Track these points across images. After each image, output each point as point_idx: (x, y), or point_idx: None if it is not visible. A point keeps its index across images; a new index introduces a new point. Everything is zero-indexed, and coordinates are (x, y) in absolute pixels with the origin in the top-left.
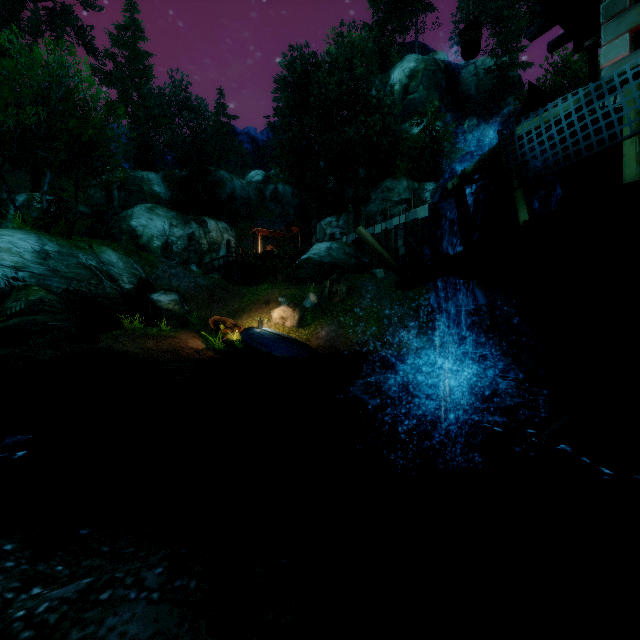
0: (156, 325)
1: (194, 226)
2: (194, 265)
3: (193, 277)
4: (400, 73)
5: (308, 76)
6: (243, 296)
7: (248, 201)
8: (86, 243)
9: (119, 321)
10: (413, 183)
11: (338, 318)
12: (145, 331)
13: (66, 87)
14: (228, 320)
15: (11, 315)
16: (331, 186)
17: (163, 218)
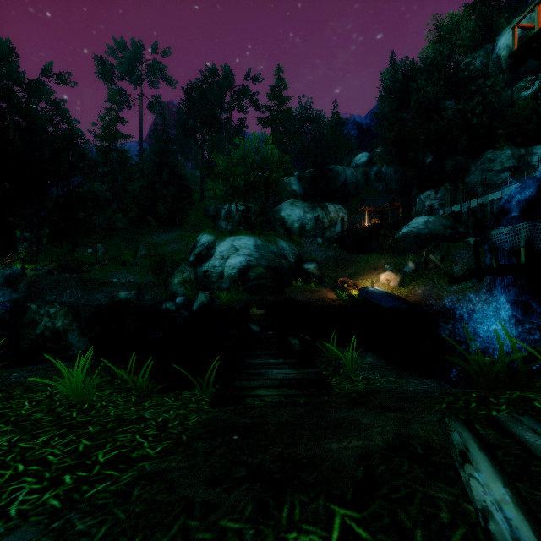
0: (308, 283)
1: (319, 210)
2: (319, 238)
3: (324, 251)
4: (508, 38)
5: (408, 81)
6: (357, 263)
7: (356, 184)
8: (271, 237)
9: (290, 281)
10: (518, 150)
11: (432, 280)
12: (304, 287)
13: (262, 154)
14: (349, 281)
15: (252, 280)
16: (430, 164)
17: (300, 208)
